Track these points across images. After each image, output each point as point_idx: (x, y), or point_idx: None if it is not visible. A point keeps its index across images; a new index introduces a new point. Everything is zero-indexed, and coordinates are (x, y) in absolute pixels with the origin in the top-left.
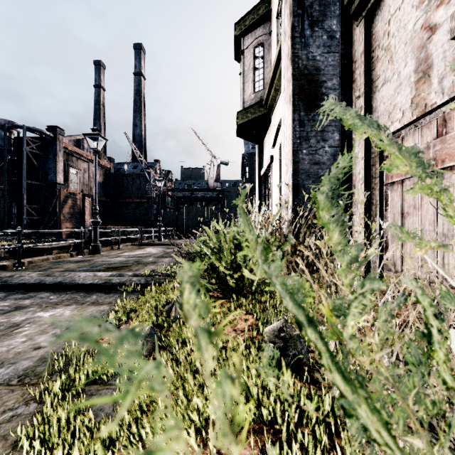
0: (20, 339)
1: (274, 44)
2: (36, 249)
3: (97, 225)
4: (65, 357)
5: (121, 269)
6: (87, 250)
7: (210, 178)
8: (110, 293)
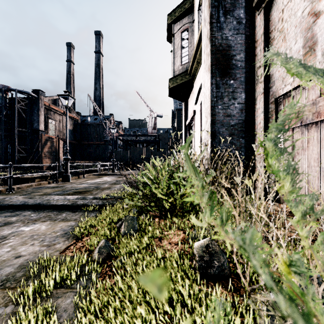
0: (5, 249)
1: (196, 29)
2: (23, 178)
3: (68, 160)
4: (39, 264)
5: (85, 193)
6: (60, 179)
7: (149, 126)
8: (76, 211)
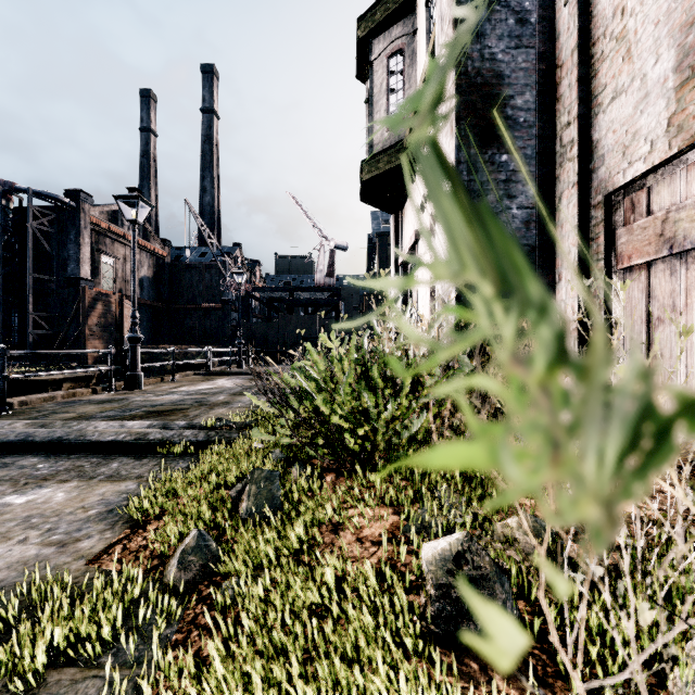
0: None
1: (422, 49)
2: (35, 381)
3: (137, 342)
4: (27, 595)
5: (171, 414)
6: (120, 383)
7: (319, 270)
8: (144, 457)
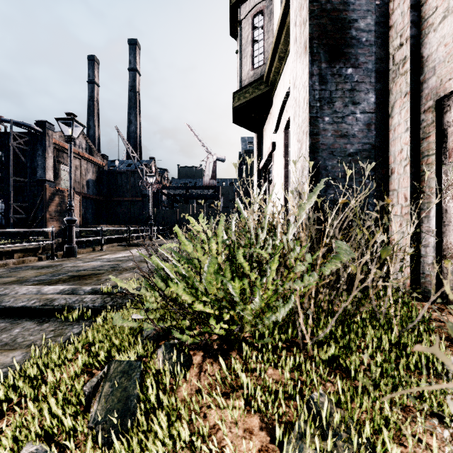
0: None
1: (277, 7)
2: None
3: (72, 223)
4: None
5: (88, 278)
6: (61, 252)
7: (206, 175)
8: (46, 322)
